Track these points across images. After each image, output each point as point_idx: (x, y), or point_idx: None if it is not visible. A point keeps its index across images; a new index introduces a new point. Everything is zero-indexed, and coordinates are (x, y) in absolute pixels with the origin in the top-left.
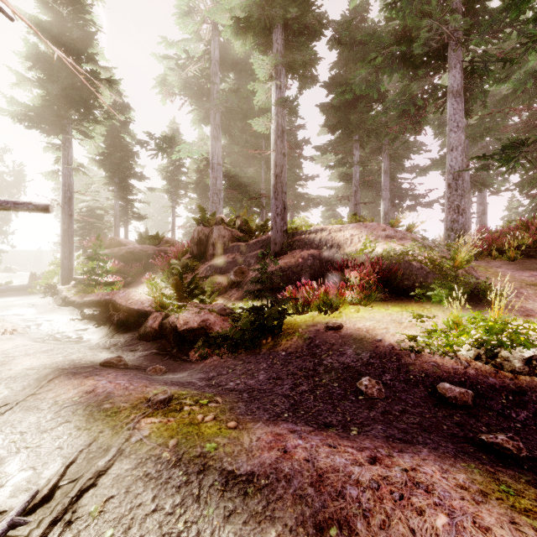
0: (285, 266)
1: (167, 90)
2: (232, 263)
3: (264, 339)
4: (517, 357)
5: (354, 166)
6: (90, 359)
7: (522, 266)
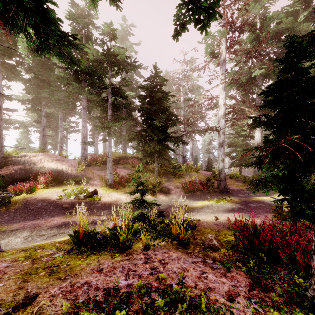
0: (4, 175)
1: None
2: None
3: (1, 208)
4: (83, 196)
5: (43, 116)
6: None
7: (101, 169)
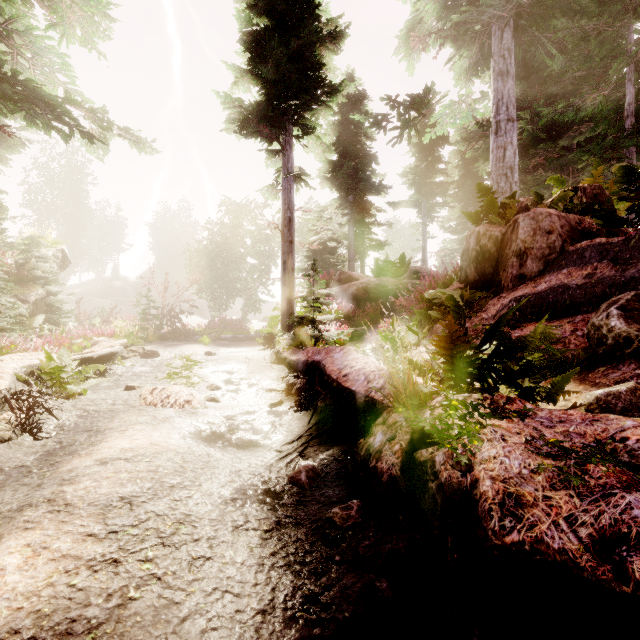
0: None
1: (416, 34)
2: (587, 289)
3: None
4: None
5: None
6: (130, 632)
7: None
